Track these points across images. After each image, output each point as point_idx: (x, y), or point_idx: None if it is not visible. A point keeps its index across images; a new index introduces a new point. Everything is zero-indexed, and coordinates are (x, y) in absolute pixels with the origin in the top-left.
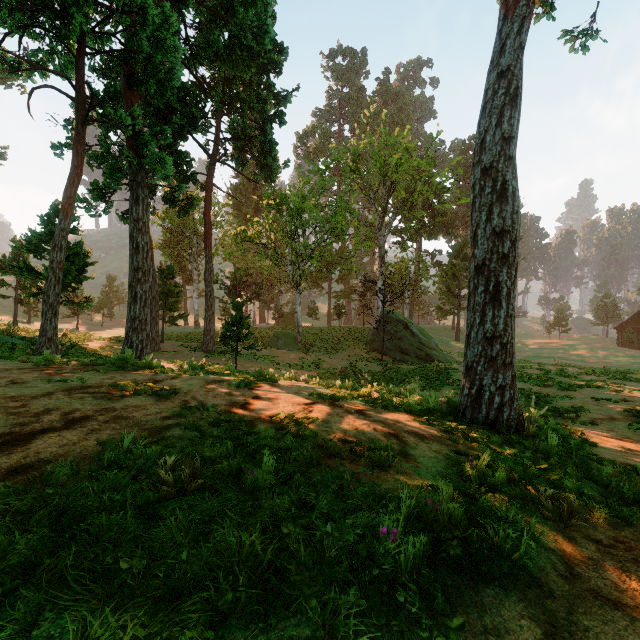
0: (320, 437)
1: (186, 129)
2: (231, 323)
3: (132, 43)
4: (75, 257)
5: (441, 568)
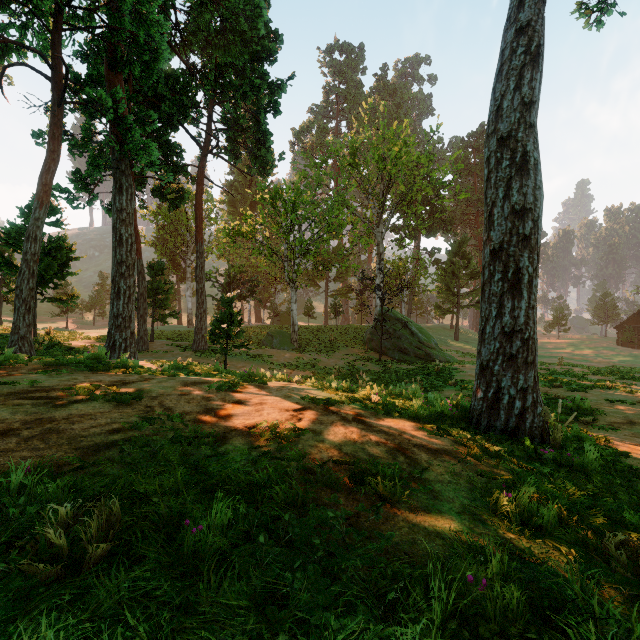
0: (308, 456)
1: (176, 118)
2: (220, 320)
3: (114, 20)
4: (57, 251)
5: None
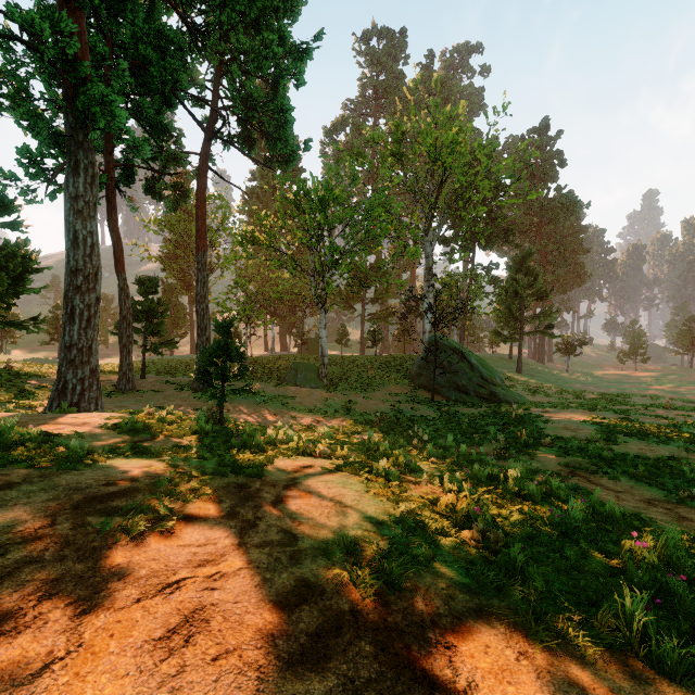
0: None
1: (168, 87)
2: (212, 353)
3: None
4: (10, 260)
5: None
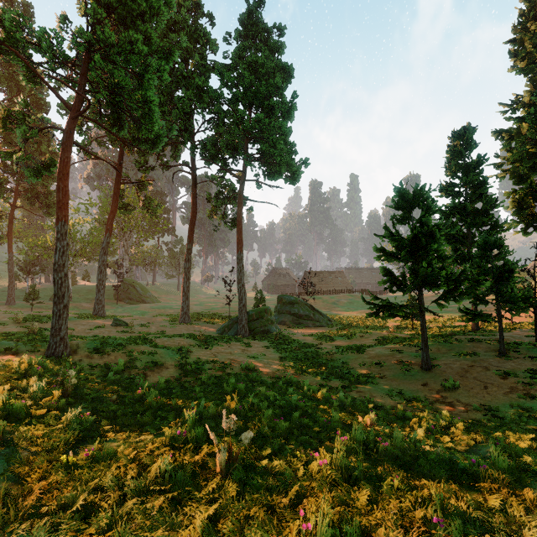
0: None
1: None
2: (30, 294)
3: None
4: None
5: None
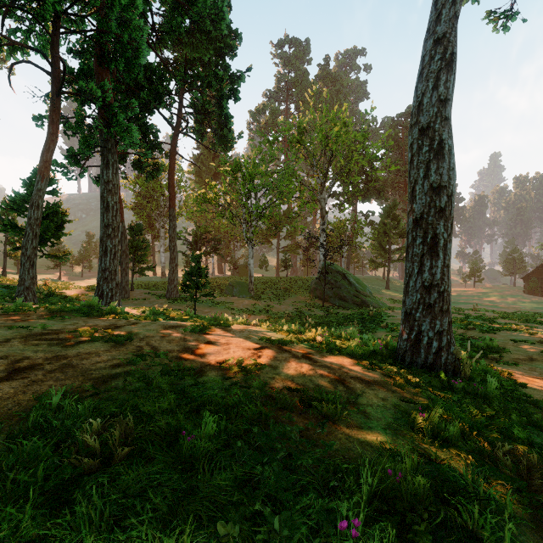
0: (268, 385)
1: (152, 104)
2: (190, 273)
3: (102, 24)
4: (54, 215)
5: None
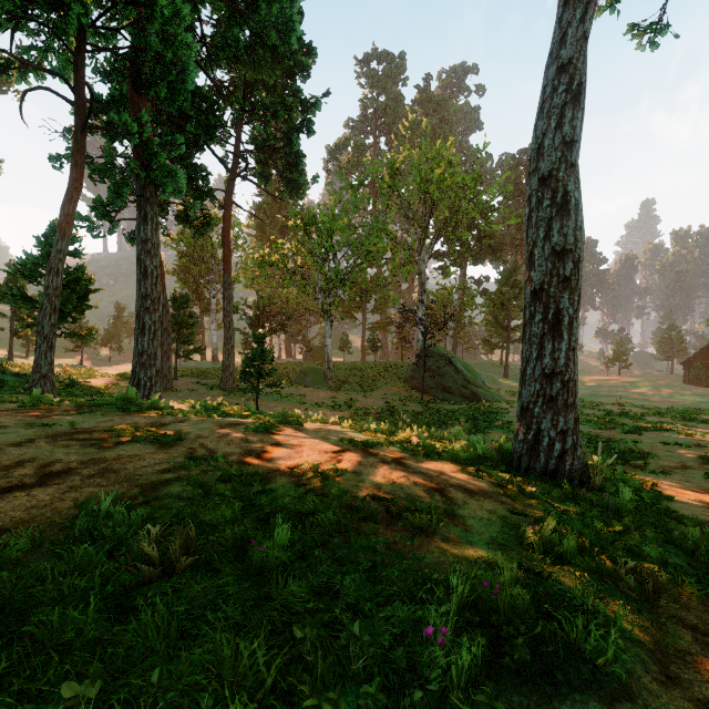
0: (350, 494)
1: (202, 139)
2: (252, 358)
3: (139, 40)
4: (76, 283)
5: (504, 676)
